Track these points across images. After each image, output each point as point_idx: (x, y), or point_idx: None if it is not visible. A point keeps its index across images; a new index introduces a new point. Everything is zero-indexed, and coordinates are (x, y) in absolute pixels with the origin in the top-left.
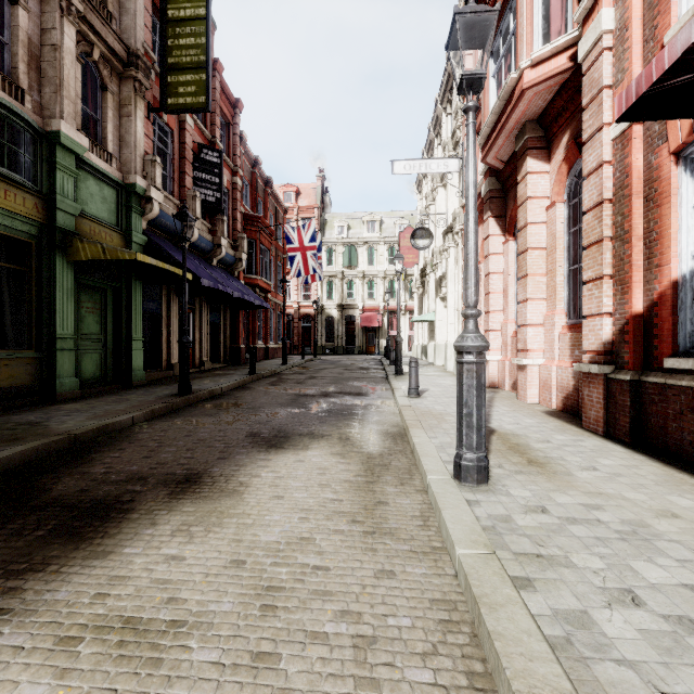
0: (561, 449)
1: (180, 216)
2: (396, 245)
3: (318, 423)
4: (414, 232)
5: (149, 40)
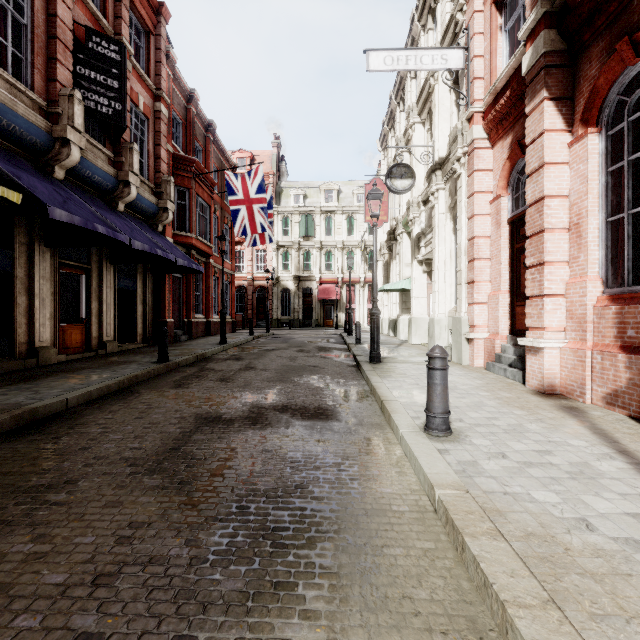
0: None
1: None
2: (354, 215)
3: None
4: (391, 169)
5: None
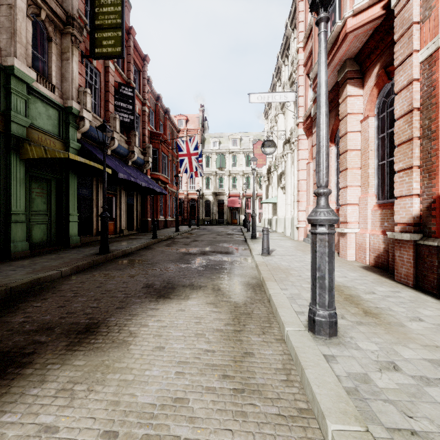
0: (385, 300)
1: (101, 127)
2: (250, 154)
3: (197, 276)
4: (264, 143)
5: (82, 9)
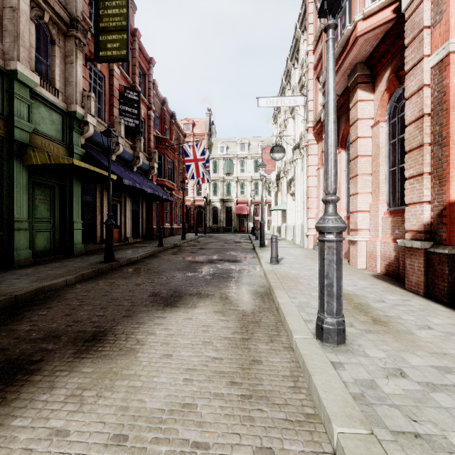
0: (395, 308)
1: (106, 133)
2: (259, 159)
3: (204, 284)
4: (273, 148)
5: (86, 11)
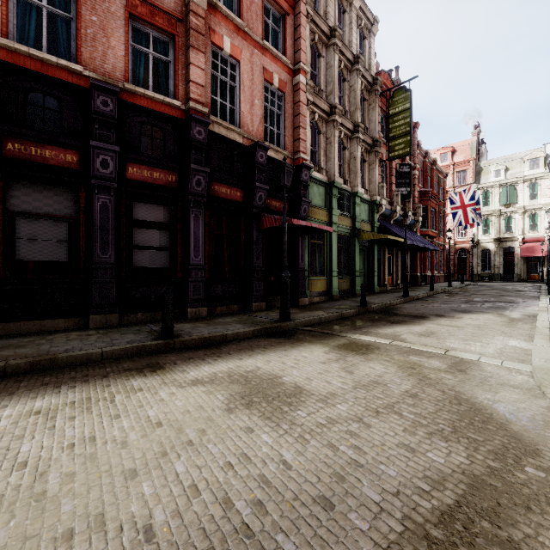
0: None
1: (404, 215)
2: None
3: (484, 309)
4: None
5: (379, 128)
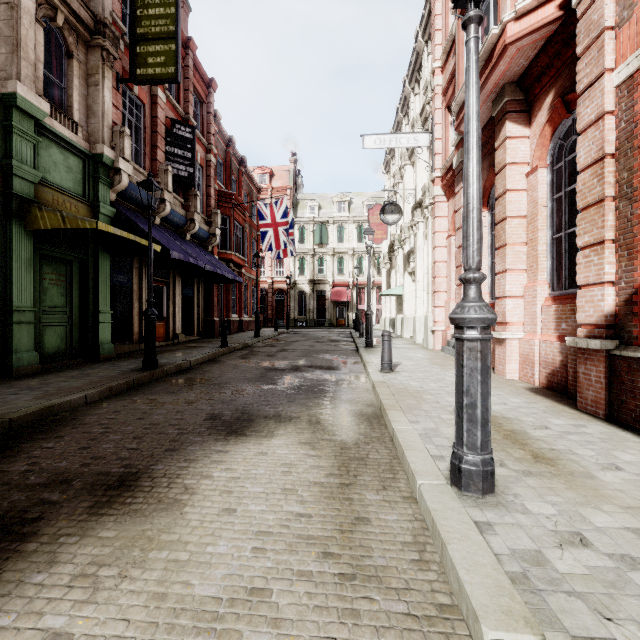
0: (565, 438)
1: (145, 184)
2: (364, 224)
3: (286, 402)
4: (384, 207)
5: (118, 10)
